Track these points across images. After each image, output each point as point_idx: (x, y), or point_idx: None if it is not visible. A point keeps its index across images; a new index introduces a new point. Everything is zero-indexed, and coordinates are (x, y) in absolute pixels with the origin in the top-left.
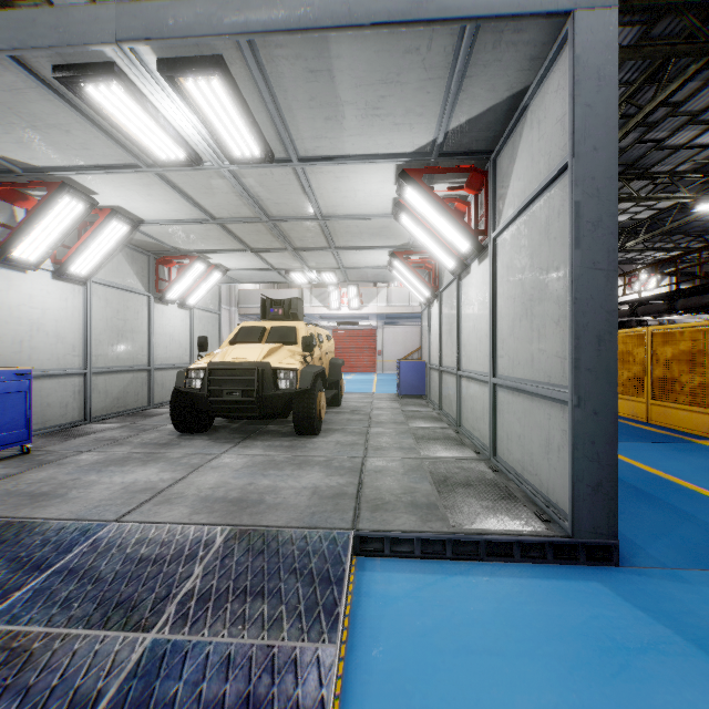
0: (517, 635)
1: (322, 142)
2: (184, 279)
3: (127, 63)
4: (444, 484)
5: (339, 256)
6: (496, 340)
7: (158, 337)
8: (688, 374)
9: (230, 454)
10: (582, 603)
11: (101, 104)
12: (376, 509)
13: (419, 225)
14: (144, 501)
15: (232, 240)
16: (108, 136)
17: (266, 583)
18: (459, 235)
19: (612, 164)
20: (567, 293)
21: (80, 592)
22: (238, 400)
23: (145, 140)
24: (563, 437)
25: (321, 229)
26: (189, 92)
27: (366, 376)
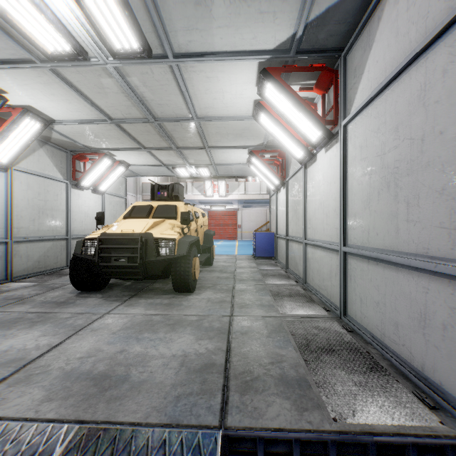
0: None
1: (194, 35)
2: (94, 171)
3: None
4: (308, 350)
5: (211, 154)
6: (347, 214)
7: (75, 214)
8: None
9: (114, 314)
10: None
11: None
12: (245, 388)
13: (275, 122)
14: (2, 379)
15: (128, 140)
16: None
17: None
18: (312, 124)
19: None
20: None
21: None
22: (124, 265)
23: (28, 26)
24: (452, 315)
25: (197, 130)
26: None
27: (230, 242)
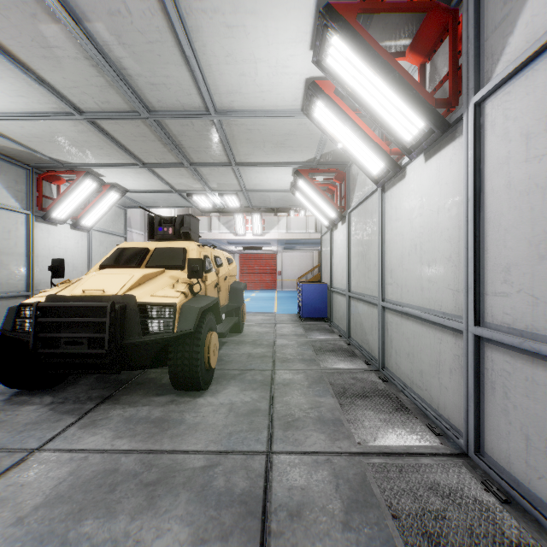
0: None
1: None
2: (71, 197)
3: None
4: None
5: (241, 175)
6: (482, 266)
7: (43, 259)
8: None
9: (51, 451)
10: None
11: None
12: None
13: (339, 114)
14: None
15: (117, 150)
16: None
17: None
18: (411, 107)
19: None
20: None
21: None
22: (82, 353)
23: None
24: None
25: (217, 135)
26: None
27: (268, 293)
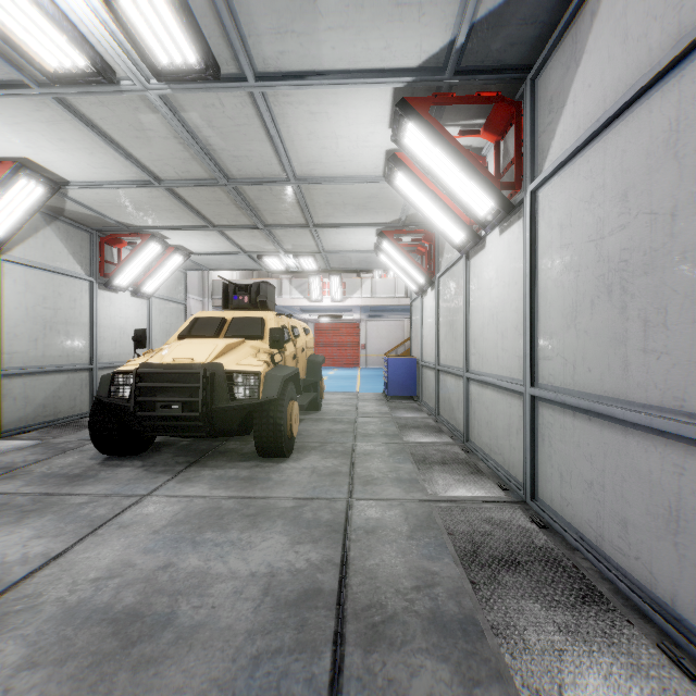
0: None
1: (288, 42)
2: (135, 262)
3: None
4: (477, 562)
5: (319, 236)
6: (536, 334)
7: (104, 330)
8: None
9: (159, 496)
10: None
11: None
12: (372, 639)
13: (419, 185)
14: None
15: (188, 213)
16: None
17: None
18: (479, 189)
19: None
20: None
21: None
22: (177, 415)
23: (12, 25)
24: None
25: (296, 199)
26: None
27: (349, 371)
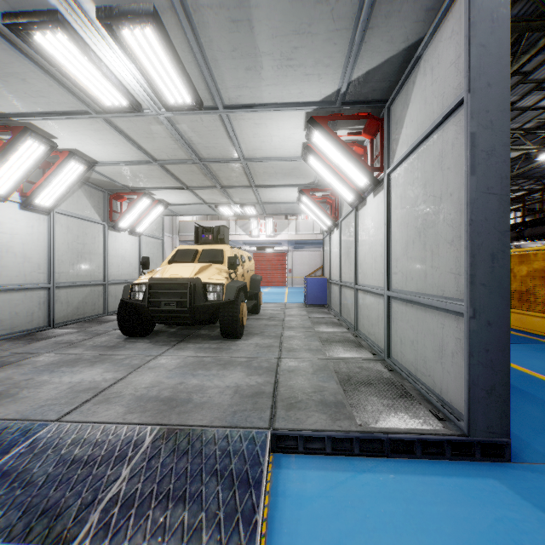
0: (429, 540)
1: (244, 91)
2: (133, 211)
3: (69, 12)
4: (348, 383)
5: (258, 193)
6: (390, 259)
7: (112, 258)
8: (540, 288)
9: (166, 356)
10: (484, 502)
11: (50, 53)
12: (290, 407)
13: (324, 165)
14: (85, 400)
15: (171, 179)
16: (59, 84)
17: (188, 486)
18: (358, 171)
19: (504, 99)
20: (462, 215)
21: (9, 497)
22: (174, 310)
23: (92, 87)
24: (457, 344)
25: (244, 170)
26: (127, 41)
27: (279, 289)
